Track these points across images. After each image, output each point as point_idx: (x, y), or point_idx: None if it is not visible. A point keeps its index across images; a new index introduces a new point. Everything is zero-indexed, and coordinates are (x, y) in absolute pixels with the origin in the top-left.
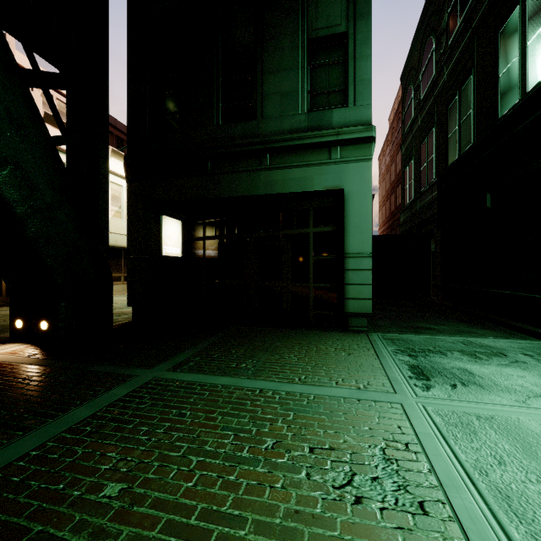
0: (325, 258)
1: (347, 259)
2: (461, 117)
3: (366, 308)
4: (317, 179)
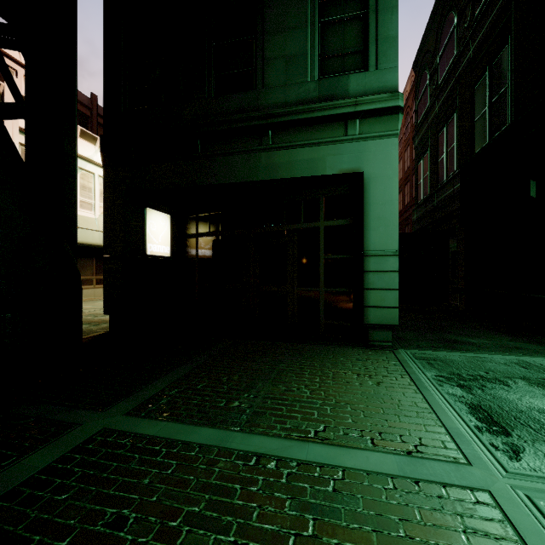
0: (339, 257)
1: (367, 258)
2: (493, 95)
3: (391, 318)
4: (330, 161)
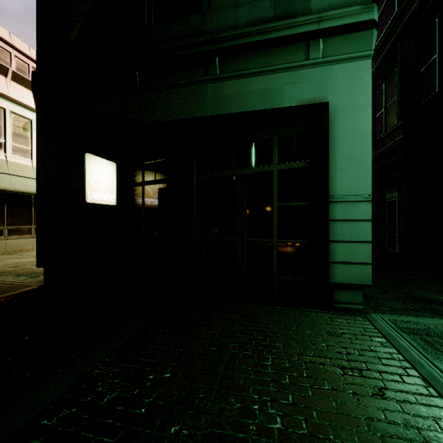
0: (295, 204)
1: (332, 204)
2: None
3: (362, 276)
4: (287, 90)
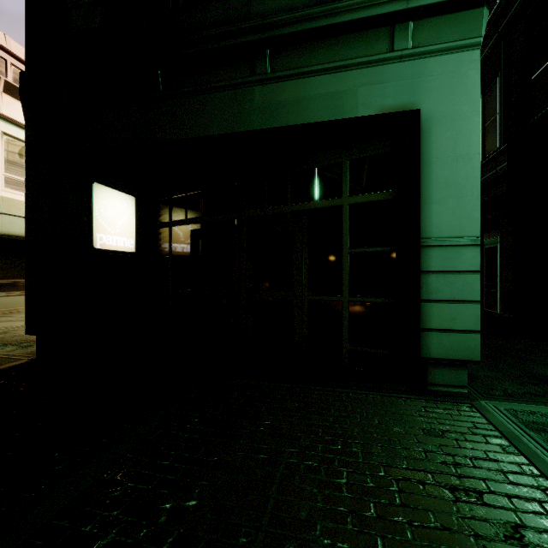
0: (373, 250)
1: (426, 249)
2: None
3: (468, 349)
4: (364, 94)
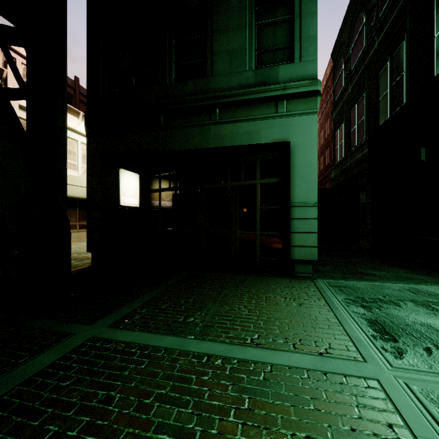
0: (271, 207)
1: (292, 208)
2: (393, 80)
3: (311, 255)
4: (264, 132)
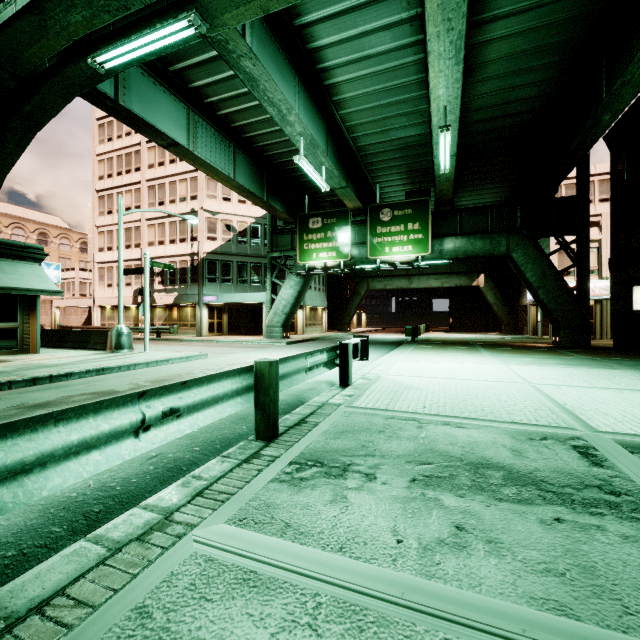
0: None
1: None
2: None
3: None
4: None
